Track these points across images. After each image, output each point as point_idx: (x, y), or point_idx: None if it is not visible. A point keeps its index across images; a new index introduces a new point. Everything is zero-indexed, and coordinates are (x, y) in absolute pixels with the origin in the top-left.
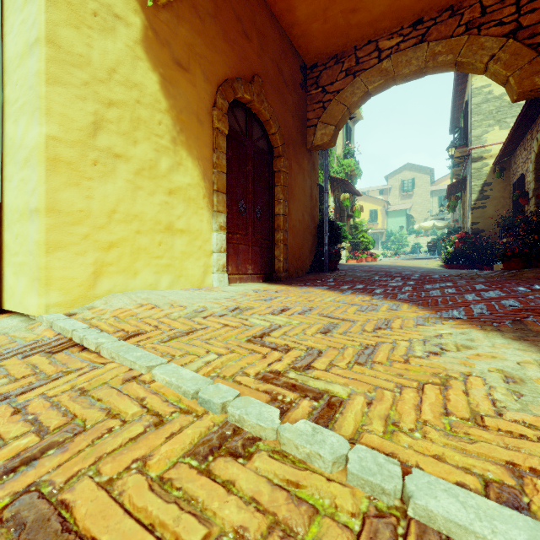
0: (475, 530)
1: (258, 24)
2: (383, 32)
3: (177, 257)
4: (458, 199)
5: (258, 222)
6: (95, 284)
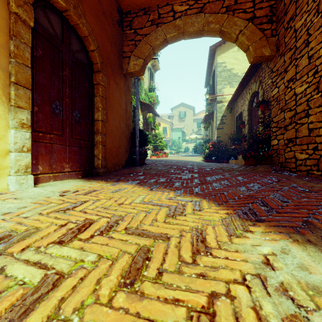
0: None
1: None
2: None
3: None
4: (210, 123)
5: (77, 124)
6: None
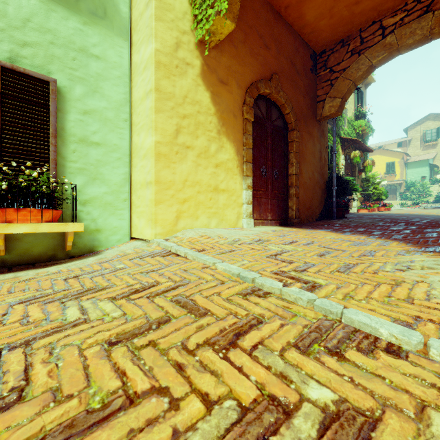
0: (371, 325)
1: (275, 35)
2: (387, 12)
3: (220, 208)
4: None
5: (276, 181)
6: (177, 223)
